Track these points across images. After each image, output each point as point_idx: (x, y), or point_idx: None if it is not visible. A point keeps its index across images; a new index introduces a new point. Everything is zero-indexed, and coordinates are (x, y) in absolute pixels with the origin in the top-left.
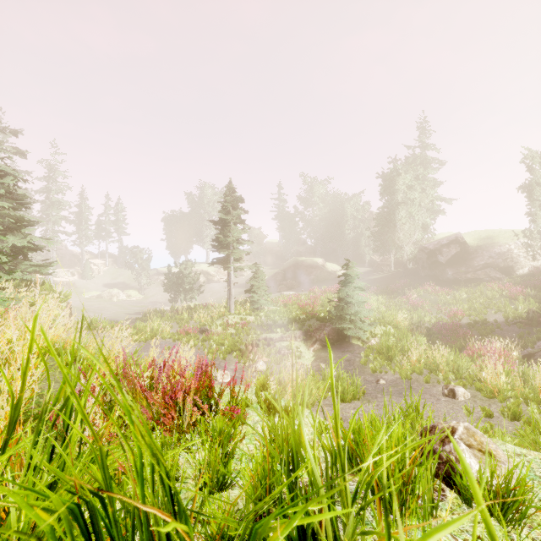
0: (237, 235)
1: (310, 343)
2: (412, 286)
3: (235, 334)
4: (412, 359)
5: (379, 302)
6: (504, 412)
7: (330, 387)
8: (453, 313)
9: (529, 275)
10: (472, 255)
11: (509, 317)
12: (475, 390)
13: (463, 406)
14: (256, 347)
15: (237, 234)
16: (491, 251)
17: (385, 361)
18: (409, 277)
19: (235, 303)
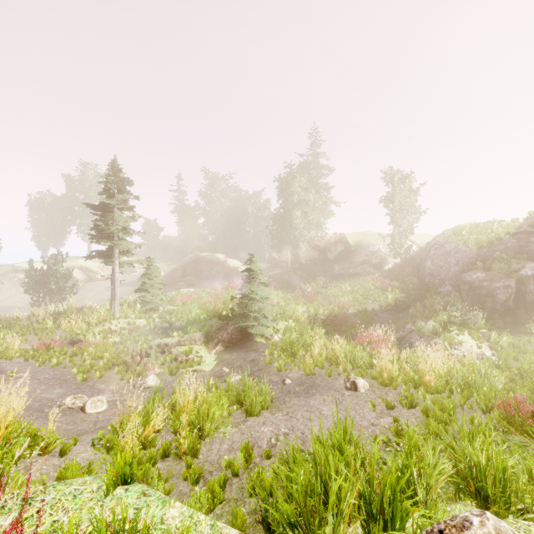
0: (124, 223)
1: (212, 345)
2: (306, 280)
3: (120, 342)
4: (314, 354)
5: (279, 296)
6: (402, 402)
7: (235, 399)
8: (342, 304)
9: (392, 270)
10: (353, 253)
11: (382, 305)
12: (370, 378)
13: (366, 398)
14: (146, 356)
15: (123, 222)
16: (367, 250)
17: (289, 358)
18: (304, 273)
19: (122, 304)
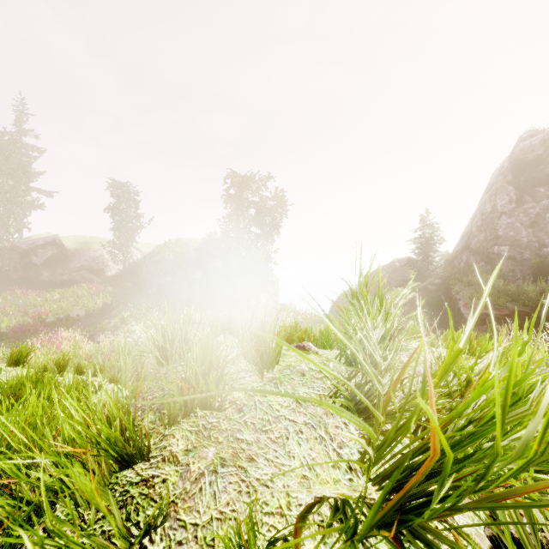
0: None
1: None
2: None
3: None
4: None
5: None
6: None
7: None
8: (38, 314)
9: (115, 277)
10: (69, 258)
11: (90, 311)
12: None
13: None
14: None
15: None
16: (87, 255)
17: None
18: None
19: None
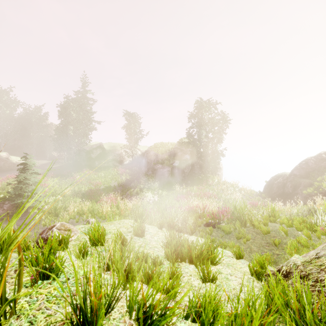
0: None
1: None
2: (77, 171)
3: None
4: (70, 211)
5: (55, 182)
6: None
7: None
8: (97, 184)
9: (128, 164)
10: (107, 154)
11: (119, 183)
12: (100, 218)
13: None
14: None
15: None
16: (115, 153)
17: (53, 217)
18: (76, 166)
19: None
